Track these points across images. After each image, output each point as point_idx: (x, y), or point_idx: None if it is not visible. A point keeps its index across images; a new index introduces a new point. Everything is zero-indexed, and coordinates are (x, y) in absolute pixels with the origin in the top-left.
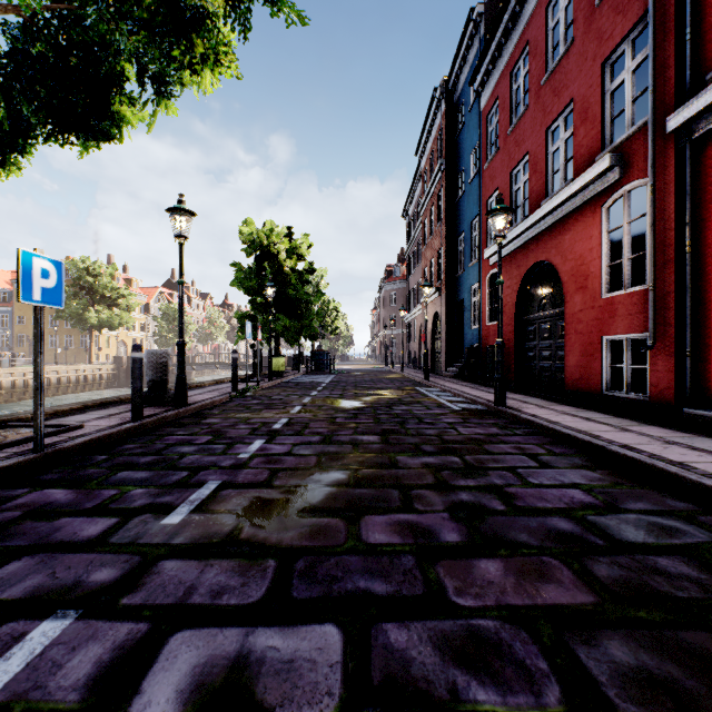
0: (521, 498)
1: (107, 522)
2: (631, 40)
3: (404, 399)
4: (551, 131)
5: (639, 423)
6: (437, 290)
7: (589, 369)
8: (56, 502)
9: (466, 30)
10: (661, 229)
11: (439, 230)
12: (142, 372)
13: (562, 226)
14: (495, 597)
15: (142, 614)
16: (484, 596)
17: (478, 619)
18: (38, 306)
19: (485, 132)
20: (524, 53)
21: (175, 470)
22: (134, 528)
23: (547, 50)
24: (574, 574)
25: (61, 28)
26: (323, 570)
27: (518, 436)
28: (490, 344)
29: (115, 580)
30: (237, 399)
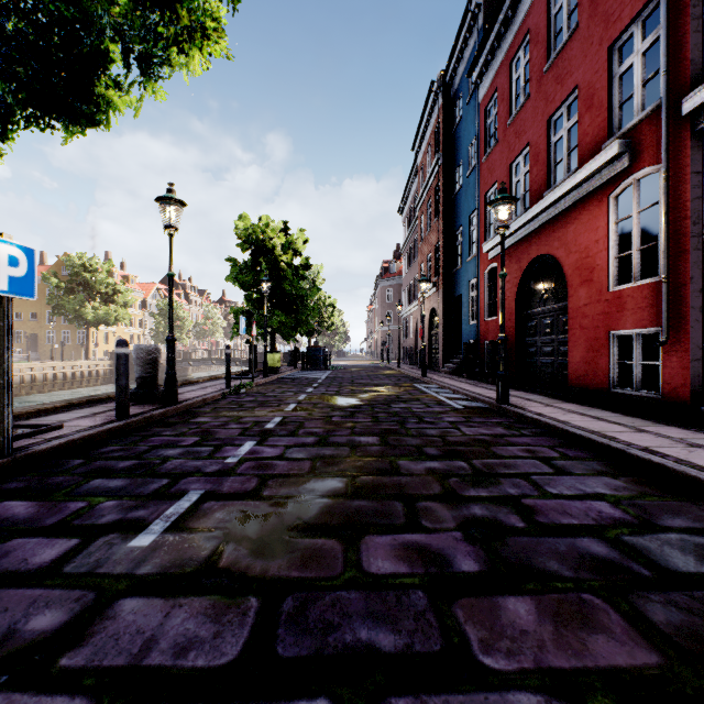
0: (541, 513)
1: (65, 544)
2: (641, 21)
3: (402, 397)
4: (553, 121)
5: (653, 422)
6: (434, 286)
7: (594, 366)
8: (13, 517)
9: (464, 22)
10: (675, 218)
11: (436, 225)
12: (128, 368)
13: (565, 217)
14: (533, 656)
15: (82, 683)
16: (518, 654)
17: (516, 691)
18: (5, 297)
19: (484, 125)
20: (525, 42)
21: (154, 477)
22: (95, 553)
23: (550, 37)
24: (625, 619)
25: (40, 2)
26: (315, 612)
27: (527, 437)
28: (488, 339)
29: (57, 628)
30: (230, 397)
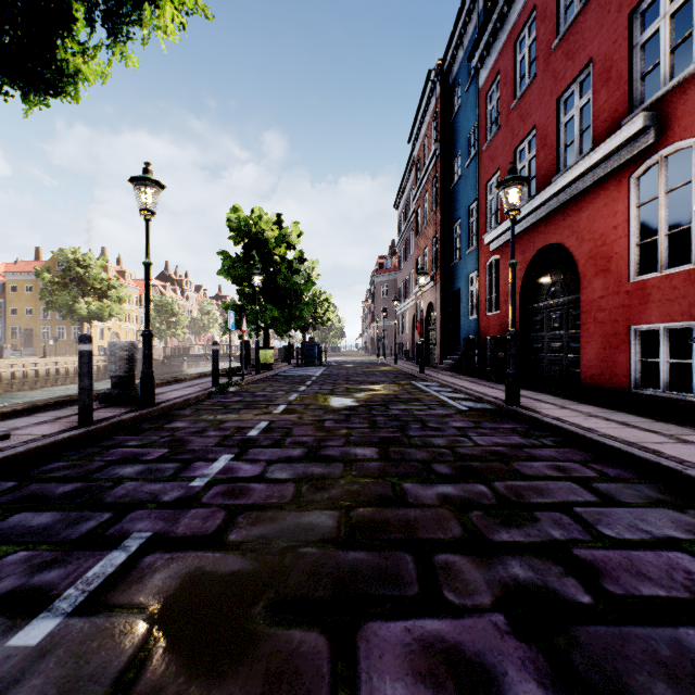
0: (608, 575)
1: None
2: None
3: (401, 396)
4: (563, 100)
5: (692, 430)
6: (432, 280)
7: (612, 364)
8: None
9: (463, 6)
10: None
11: (434, 218)
12: (92, 367)
13: (577, 203)
14: None
15: None
16: None
17: None
18: None
19: (484, 111)
20: (530, 20)
21: (95, 509)
22: None
23: (559, 11)
24: None
25: None
26: None
27: (550, 448)
28: (490, 335)
29: None
30: (216, 396)
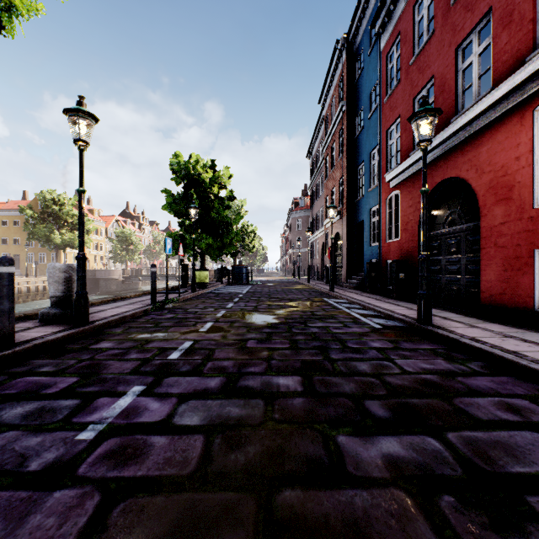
0: None
1: None
2: None
3: (317, 313)
4: (461, 49)
5: None
6: (338, 214)
7: (514, 284)
8: None
9: None
10: None
11: (340, 163)
12: (12, 290)
13: (477, 139)
14: None
15: None
16: None
17: None
18: None
19: (385, 69)
20: None
21: None
22: None
23: None
24: None
25: None
26: None
27: (484, 377)
28: (390, 259)
29: None
30: (152, 313)
